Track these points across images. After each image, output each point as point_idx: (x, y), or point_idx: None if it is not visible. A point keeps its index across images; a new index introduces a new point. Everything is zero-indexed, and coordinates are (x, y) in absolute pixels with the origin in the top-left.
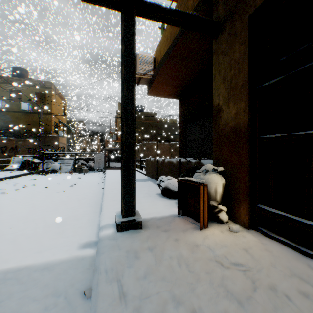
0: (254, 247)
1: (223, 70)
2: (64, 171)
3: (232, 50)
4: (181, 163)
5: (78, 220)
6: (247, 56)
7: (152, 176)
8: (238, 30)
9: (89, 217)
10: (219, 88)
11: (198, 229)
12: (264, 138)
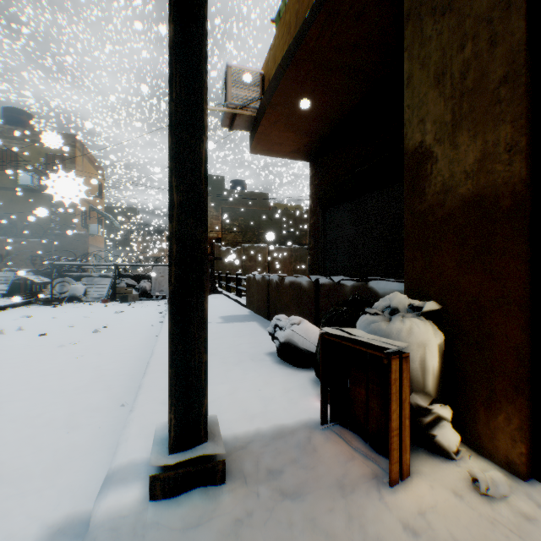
0: None
1: (435, 54)
2: (93, 299)
3: None
4: (319, 286)
5: (73, 431)
6: None
7: (258, 310)
8: None
9: (104, 421)
10: (425, 103)
11: (386, 482)
12: None
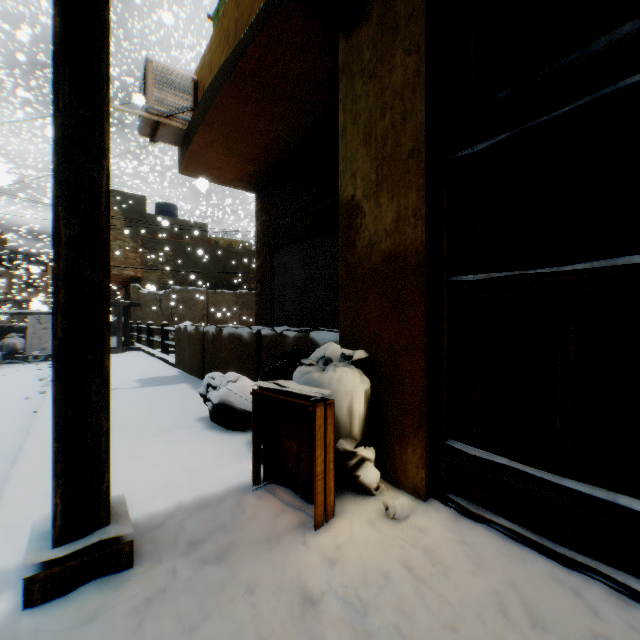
0: (456, 563)
1: (364, 114)
2: None
3: (387, 66)
4: (261, 337)
5: None
6: (424, 83)
7: (190, 369)
8: (402, 18)
9: None
10: (356, 159)
11: (311, 527)
12: (462, 281)
